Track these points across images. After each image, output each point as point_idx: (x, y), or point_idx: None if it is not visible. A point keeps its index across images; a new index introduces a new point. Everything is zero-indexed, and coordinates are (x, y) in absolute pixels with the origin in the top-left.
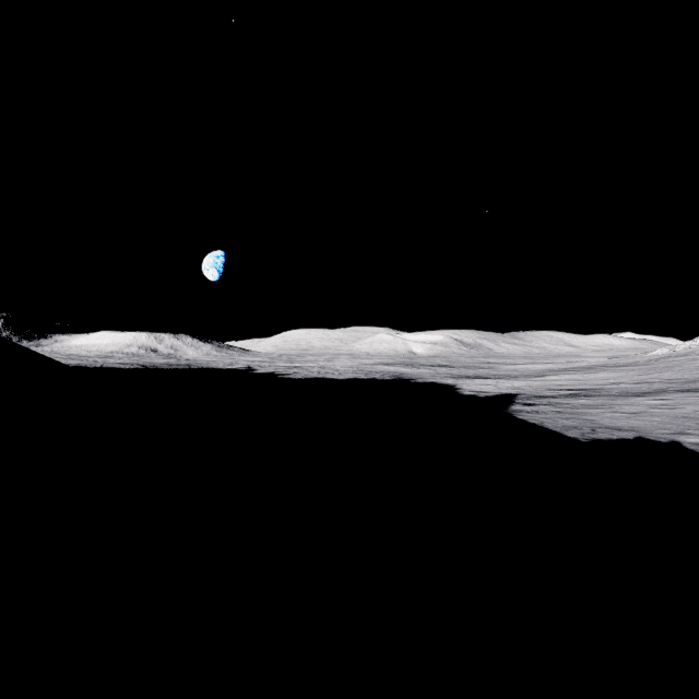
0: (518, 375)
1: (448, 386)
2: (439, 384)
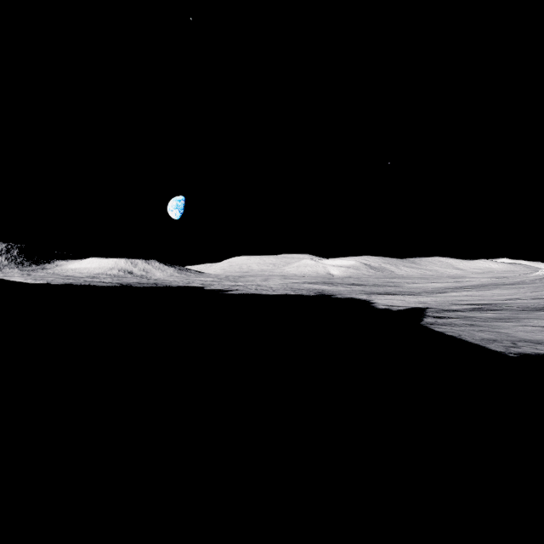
0: (421, 291)
1: (363, 300)
2: (356, 299)
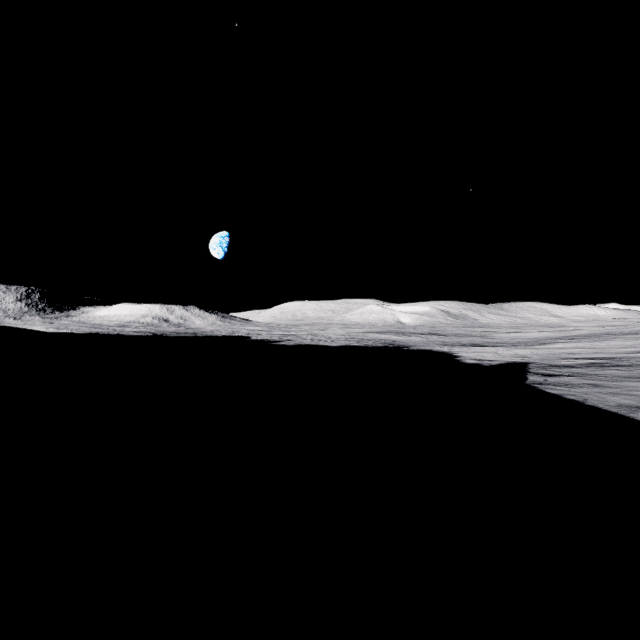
0: (515, 343)
1: (445, 353)
2: (435, 352)
